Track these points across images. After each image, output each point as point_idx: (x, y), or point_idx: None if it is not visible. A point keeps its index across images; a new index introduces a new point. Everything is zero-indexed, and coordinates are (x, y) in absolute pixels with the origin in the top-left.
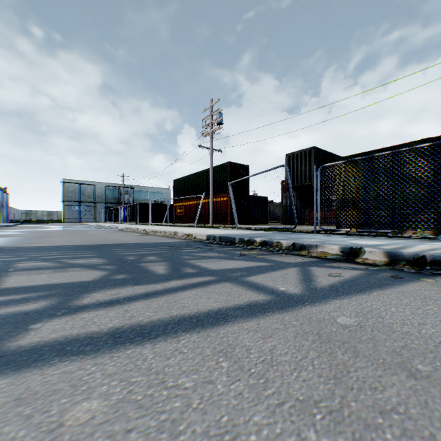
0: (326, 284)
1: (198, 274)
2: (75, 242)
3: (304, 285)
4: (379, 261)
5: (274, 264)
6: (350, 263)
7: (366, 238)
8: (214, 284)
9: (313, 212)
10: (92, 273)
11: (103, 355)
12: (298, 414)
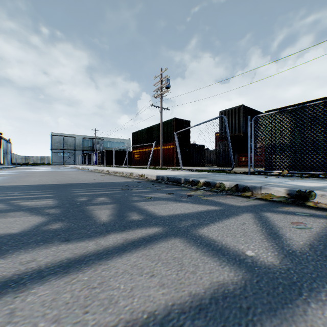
0: (302, 243)
1: (143, 223)
2: (45, 182)
3: (274, 245)
4: None
5: (224, 209)
6: (302, 207)
7: (301, 179)
8: (160, 241)
9: (241, 157)
10: (29, 221)
11: None
12: None
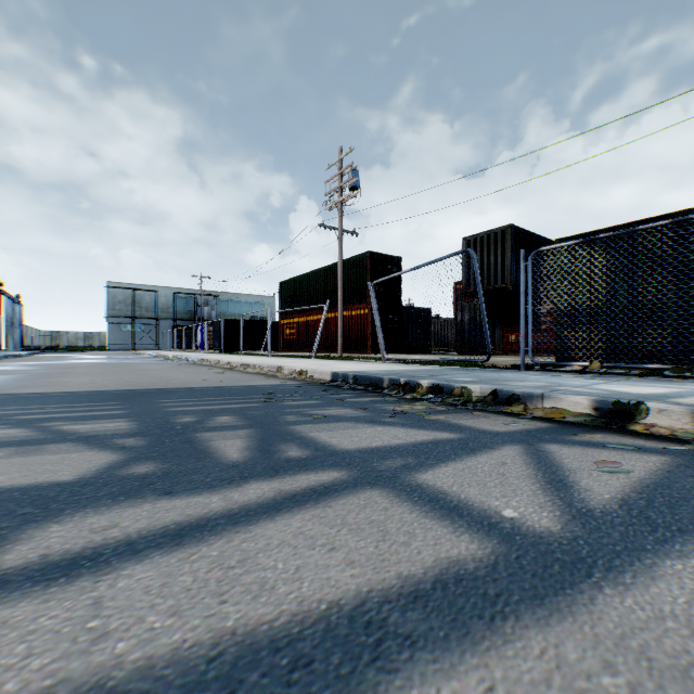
0: (608, 496)
1: (311, 463)
2: (102, 386)
3: (556, 501)
4: (682, 431)
5: (467, 437)
6: (622, 435)
7: (626, 380)
8: (345, 494)
9: (508, 333)
10: (88, 459)
11: None
12: None
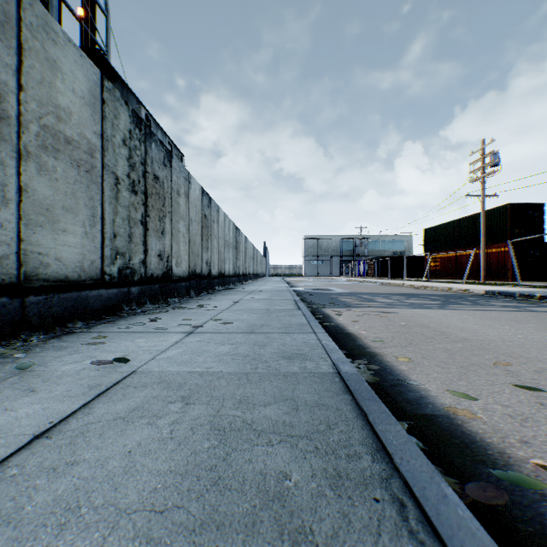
0: None
1: (489, 305)
2: (382, 292)
3: None
4: None
5: (540, 306)
6: None
7: None
8: (499, 307)
9: None
10: (434, 302)
11: (472, 311)
12: (522, 316)
